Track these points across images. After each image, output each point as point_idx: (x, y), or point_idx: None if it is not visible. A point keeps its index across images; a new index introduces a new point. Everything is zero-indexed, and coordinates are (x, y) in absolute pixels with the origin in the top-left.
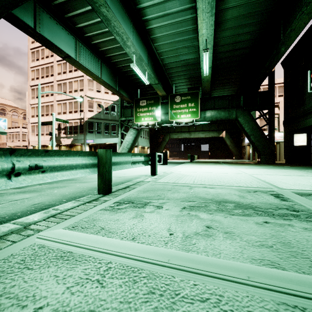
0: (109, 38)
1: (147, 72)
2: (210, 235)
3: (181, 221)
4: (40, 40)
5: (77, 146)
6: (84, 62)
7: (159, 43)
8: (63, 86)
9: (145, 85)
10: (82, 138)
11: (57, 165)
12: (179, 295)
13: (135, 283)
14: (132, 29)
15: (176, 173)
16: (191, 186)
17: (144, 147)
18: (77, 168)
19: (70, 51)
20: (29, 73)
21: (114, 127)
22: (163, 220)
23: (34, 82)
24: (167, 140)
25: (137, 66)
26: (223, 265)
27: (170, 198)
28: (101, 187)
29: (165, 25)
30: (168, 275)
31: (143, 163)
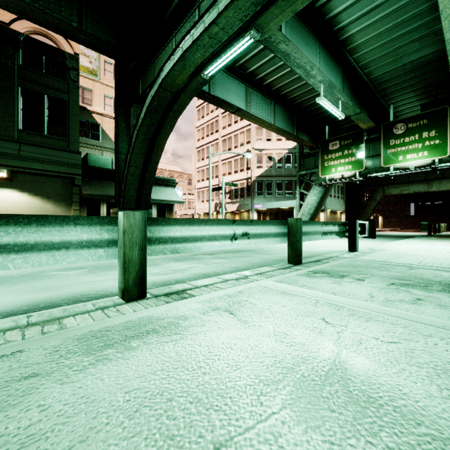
0: (285, 71)
1: (342, 101)
2: (417, 304)
3: (385, 291)
4: (213, 101)
5: (243, 212)
6: (254, 110)
7: (362, 51)
8: (228, 141)
9: (337, 118)
10: (249, 203)
11: (257, 233)
12: (374, 319)
13: (339, 310)
14: (319, 49)
15: (391, 250)
16: (412, 267)
17: (335, 212)
18: (270, 237)
19: (241, 102)
20: (195, 135)
21: (289, 185)
22: (364, 288)
23: (200, 142)
24: (378, 198)
25: (326, 97)
26: (421, 318)
27: (376, 275)
28: (291, 257)
29: (372, 23)
30: (366, 312)
31: (337, 234)
